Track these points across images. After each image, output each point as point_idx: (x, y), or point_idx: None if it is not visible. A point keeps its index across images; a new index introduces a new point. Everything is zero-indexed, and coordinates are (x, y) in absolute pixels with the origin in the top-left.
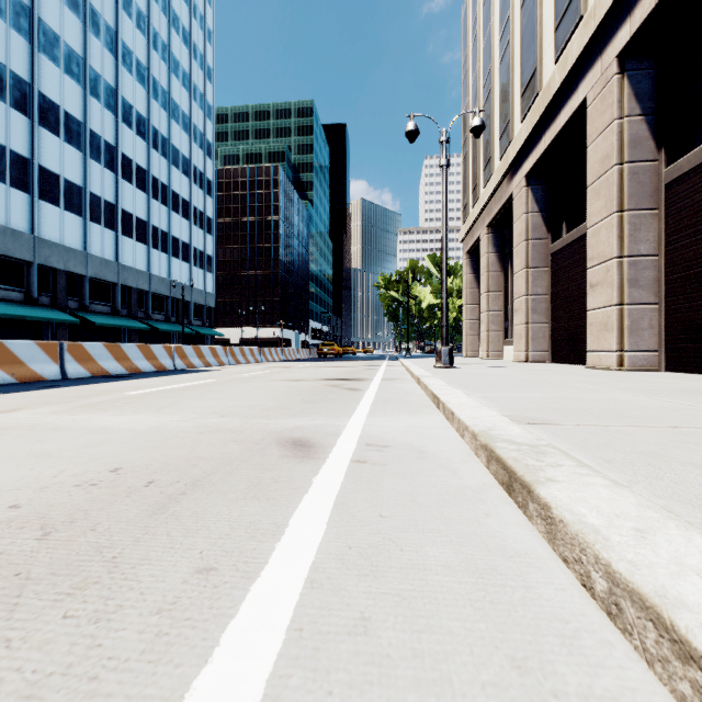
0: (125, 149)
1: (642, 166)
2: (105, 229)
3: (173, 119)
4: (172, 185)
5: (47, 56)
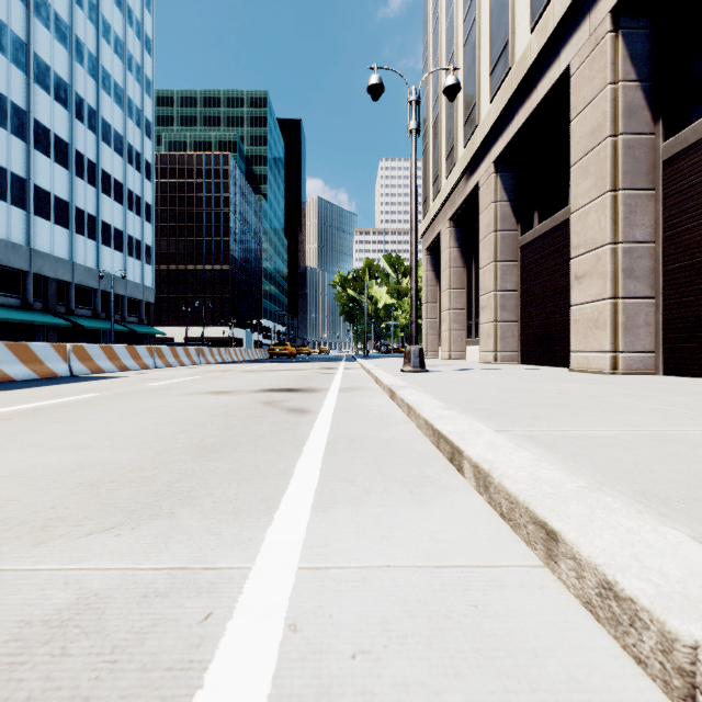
0: (40, 116)
1: (637, 139)
2: (13, 207)
3: (103, 88)
4: (102, 164)
5: None
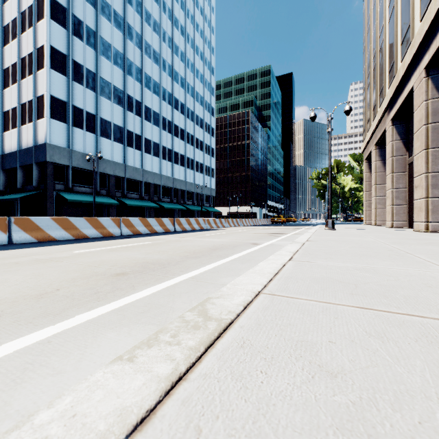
0: (175, 122)
1: None
2: (168, 162)
3: (196, 100)
4: (195, 135)
5: (147, 88)
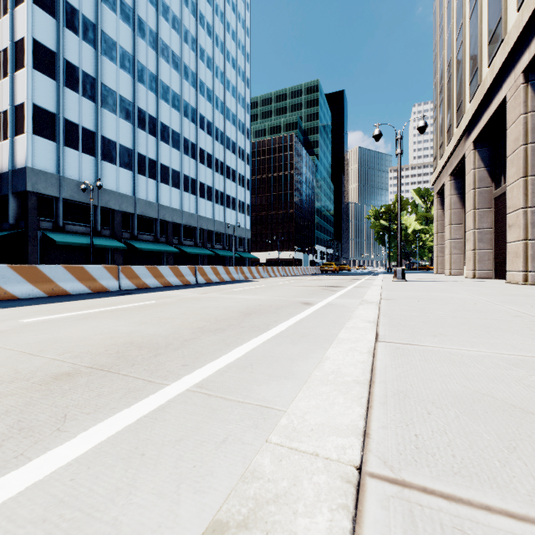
0: (201, 144)
1: None
2: (191, 195)
3: (227, 118)
4: (226, 162)
5: (164, 100)
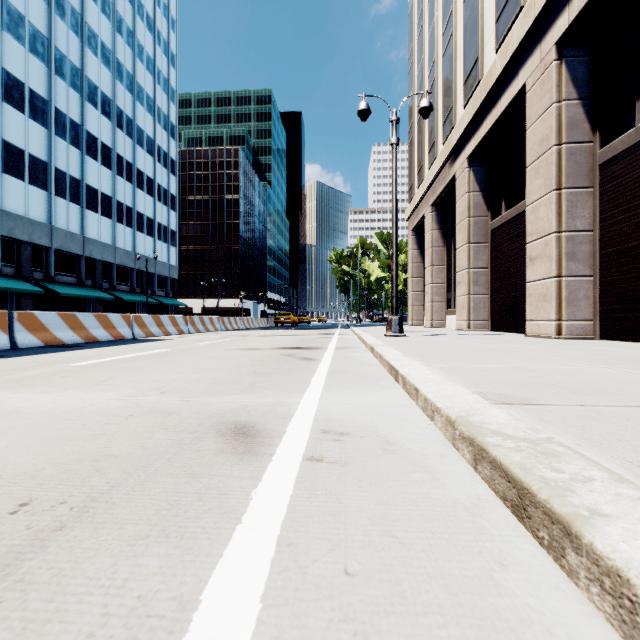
0: (90, 128)
1: (578, 147)
2: (71, 204)
3: (138, 100)
4: (137, 164)
5: (12, 35)
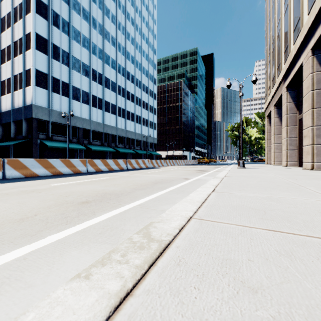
0: (128, 89)
1: None
2: (122, 118)
3: (142, 73)
4: (142, 98)
5: (107, 64)
